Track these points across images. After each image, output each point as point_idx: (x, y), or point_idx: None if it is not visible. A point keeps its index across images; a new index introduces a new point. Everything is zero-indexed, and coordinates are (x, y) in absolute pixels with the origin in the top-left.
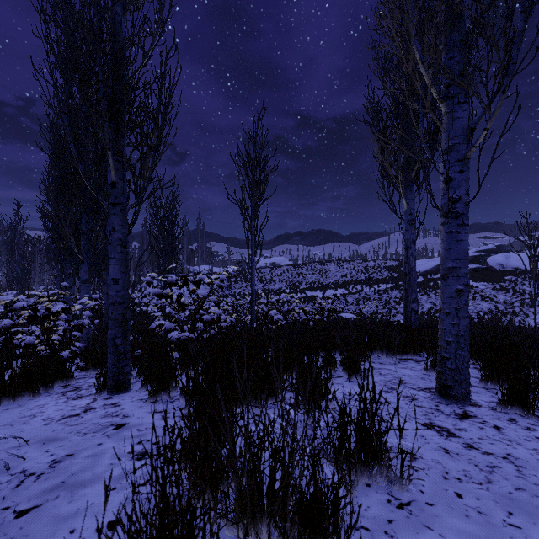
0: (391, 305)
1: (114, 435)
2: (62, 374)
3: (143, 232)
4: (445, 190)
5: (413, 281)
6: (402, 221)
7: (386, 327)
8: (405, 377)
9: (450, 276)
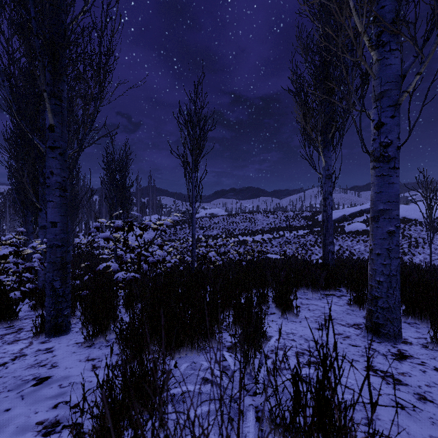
0: (307, 247)
1: (29, 395)
2: (6, 315)
3: (102, 187)
4: (376, 135)
5: (330, 227)
6: (321, 175)
7: (308, 265)
8: (332, 313)
9: (382, 218)
